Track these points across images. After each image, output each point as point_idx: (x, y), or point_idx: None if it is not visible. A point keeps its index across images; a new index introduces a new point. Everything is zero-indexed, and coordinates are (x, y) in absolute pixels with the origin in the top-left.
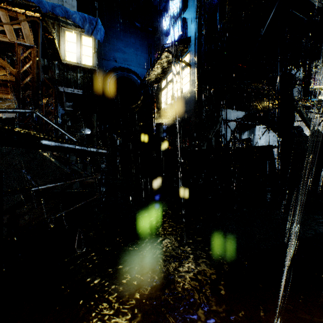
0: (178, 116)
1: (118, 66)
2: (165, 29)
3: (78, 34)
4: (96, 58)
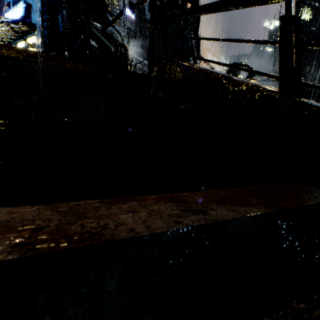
0: None
1: None
2: None
3: None
4: None
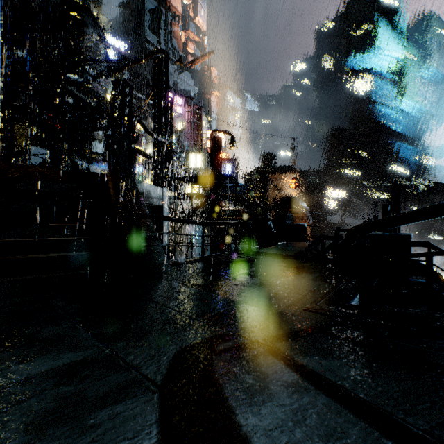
0: None
1: None
2: None
3: None
4: None
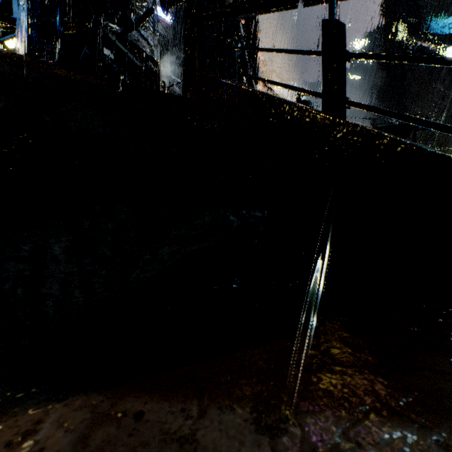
0: None
1: None
2: None
3: None
4: None
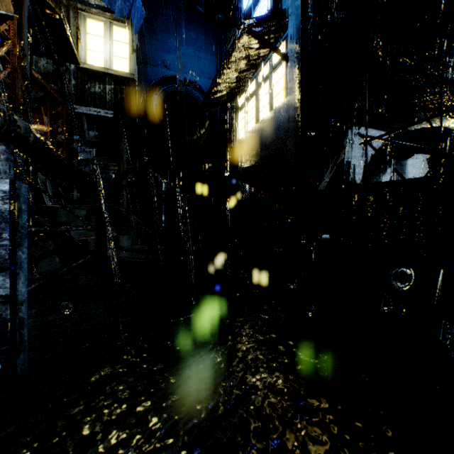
0: (266, 149)
1: (170, 75)
2: (243, 9)
3: (107, 23)
4: (134, 61)
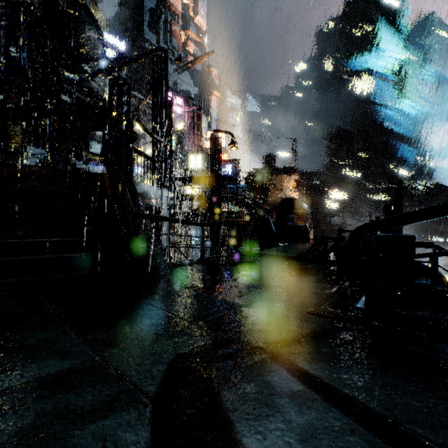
0: None
1: None
2: None
3: None
4: None
